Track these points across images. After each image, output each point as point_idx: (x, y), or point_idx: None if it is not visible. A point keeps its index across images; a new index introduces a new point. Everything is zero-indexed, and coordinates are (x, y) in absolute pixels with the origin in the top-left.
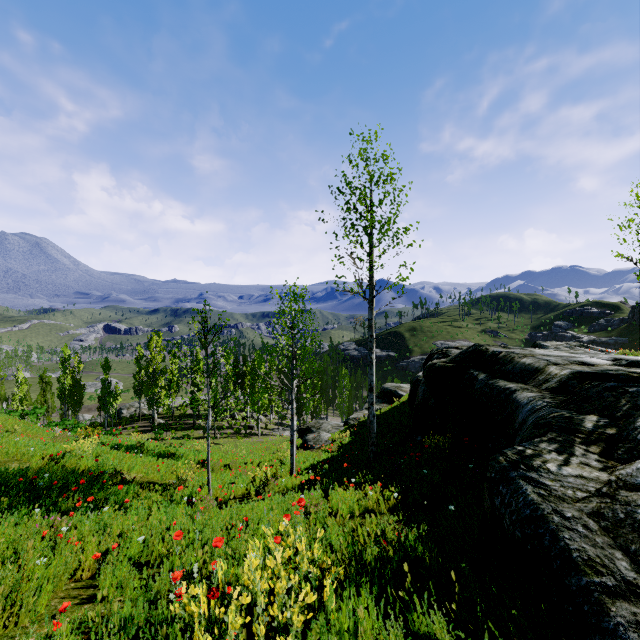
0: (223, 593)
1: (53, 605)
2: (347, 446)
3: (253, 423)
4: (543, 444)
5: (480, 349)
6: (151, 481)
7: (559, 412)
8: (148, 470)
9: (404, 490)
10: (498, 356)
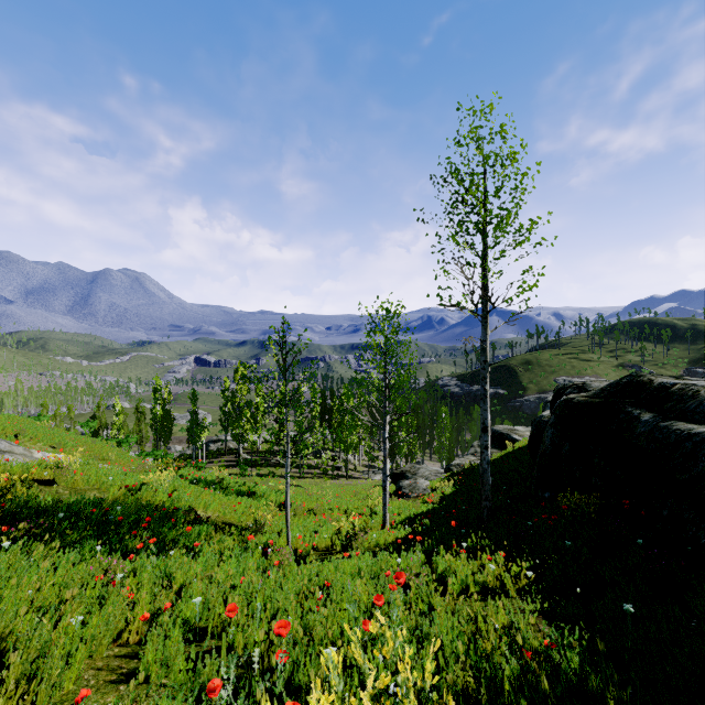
0: None
1: (86, 679)
2: (450, 497)
3: (341, 464)
4: None
5: (640, 380)
6: (227, 522)
7: None
8: (225, 509)
9: (537, 565)
10: (670, 389)
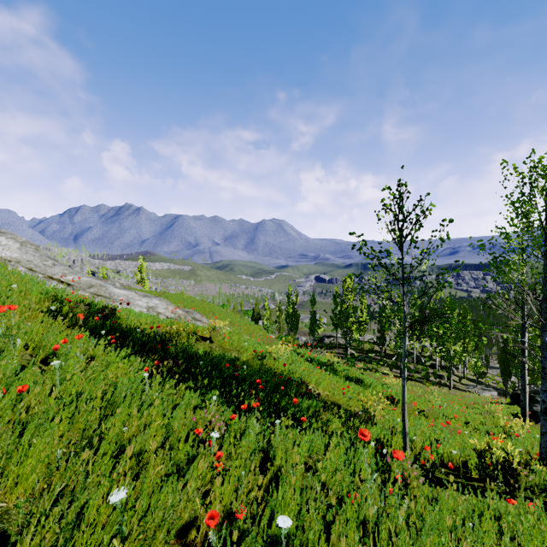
0: None
1: None
2: None
3: (442, 373)
4: None
5: None
6: (336, 403)
7: None
8: (334, 390)
9: None
10: None
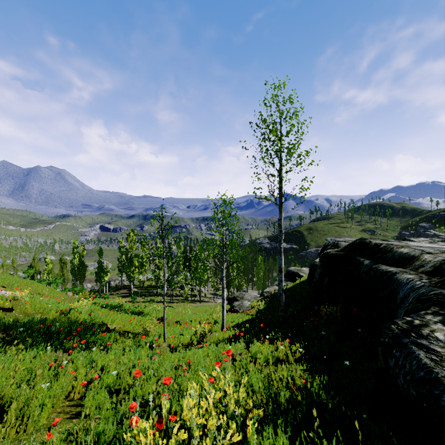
0: (166, 426)
1: (52, 418)
2: (262, 311)
3: (196, 293)
4: (428, 316)
5: (365, 241)
6: (126, 330)
7: (438, 290)
8: (124, 323)
9: (306, 346)
10: (379, 247)
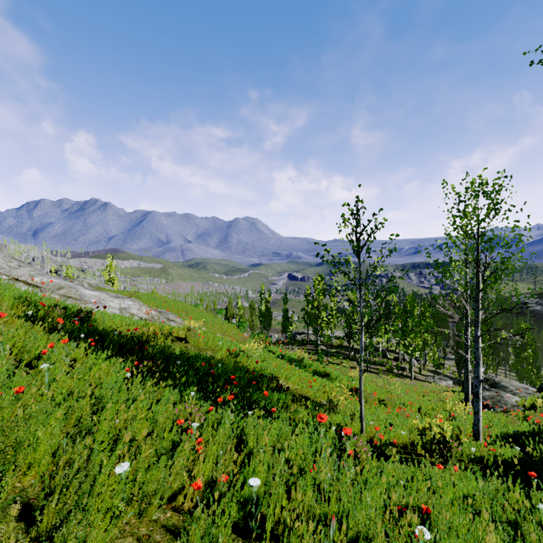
0: None
1: None
2: None
3: (405, 365)
4: None
5: None
6: (304, 395)
7: None
8: (303, 384)
9: None
10: None
